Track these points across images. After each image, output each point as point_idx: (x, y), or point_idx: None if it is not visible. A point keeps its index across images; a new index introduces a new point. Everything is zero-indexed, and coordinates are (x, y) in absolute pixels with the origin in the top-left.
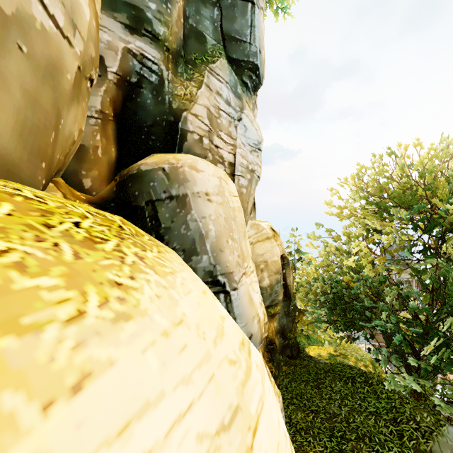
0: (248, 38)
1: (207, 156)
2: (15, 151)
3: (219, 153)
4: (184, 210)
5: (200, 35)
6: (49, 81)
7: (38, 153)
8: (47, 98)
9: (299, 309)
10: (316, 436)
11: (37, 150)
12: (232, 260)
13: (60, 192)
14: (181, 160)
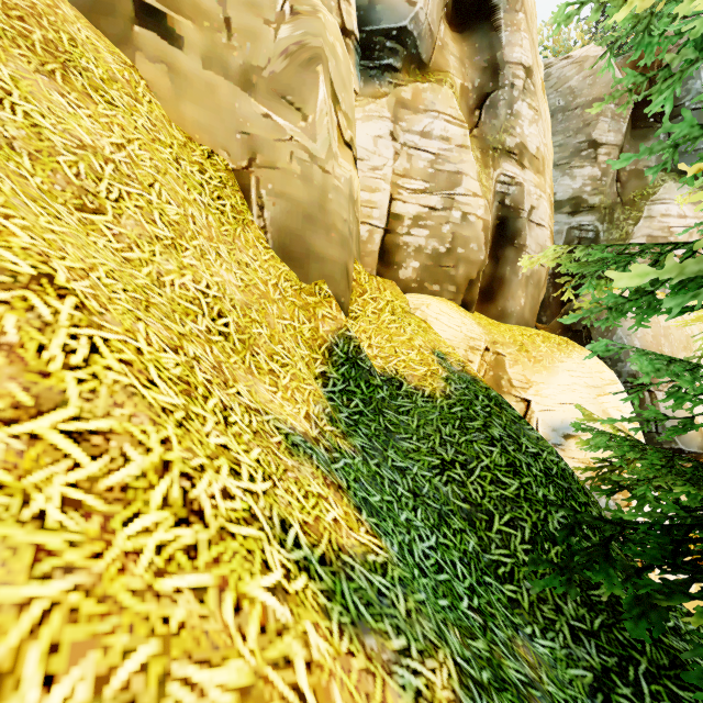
0: None
1: None
2: (529, 317)
3: None
4: (611, 331)
5: (639, 173)
6: (537, 287)
7: (534, 315)
8: (536, 293)
9: None
10: None
11: (533, 314)
12: None
13: (534, 326)
14: None
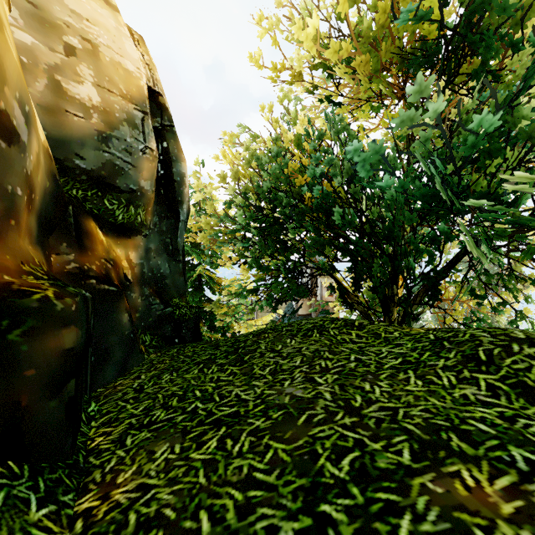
0: None
1: None
2: None
3: None
4: None
5: None
6: None
7: None
8: None
9: (208, 298)
10: (230, 532)
11: None
12: None
13: None
14: None
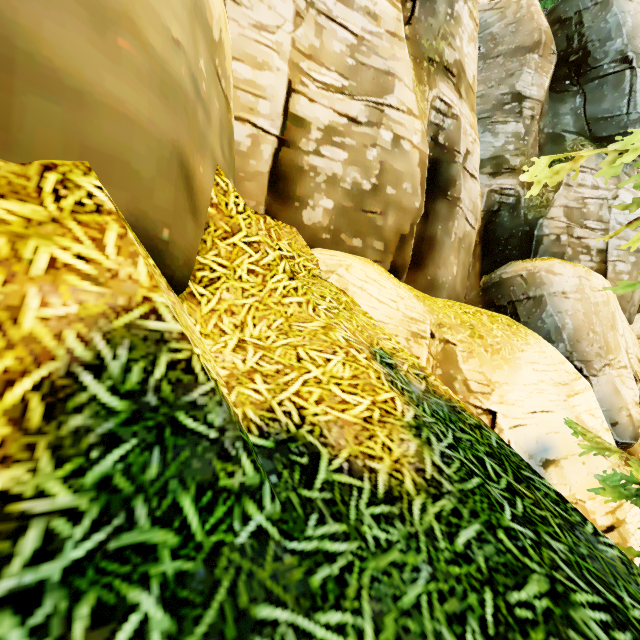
0: (625, 109)
1: (566, 251)
2: (460, 289)
3: (583, 244)
4: (540, 308)
5: (557, 137)
6: (468, 253)
7: (464, 288)
8: (466, 261)
9: None
10: None
11: (464, 286)
12: (591, 351)
13: None
14: (537, 267)
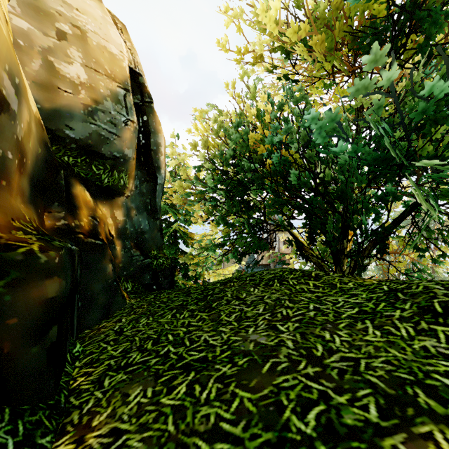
0: None
1: None
2: None
3: None
4: None
5: None
6: None
7: None
8: None
9: (182, 250)
10: None
11: None
12: None
13: None
14: None
